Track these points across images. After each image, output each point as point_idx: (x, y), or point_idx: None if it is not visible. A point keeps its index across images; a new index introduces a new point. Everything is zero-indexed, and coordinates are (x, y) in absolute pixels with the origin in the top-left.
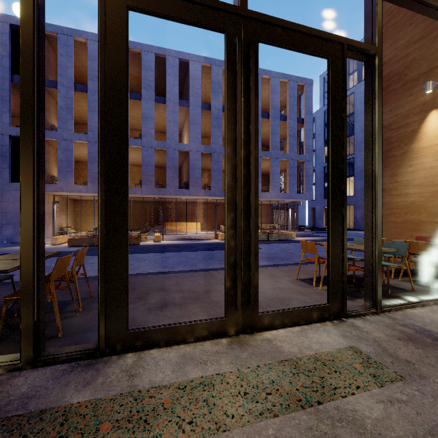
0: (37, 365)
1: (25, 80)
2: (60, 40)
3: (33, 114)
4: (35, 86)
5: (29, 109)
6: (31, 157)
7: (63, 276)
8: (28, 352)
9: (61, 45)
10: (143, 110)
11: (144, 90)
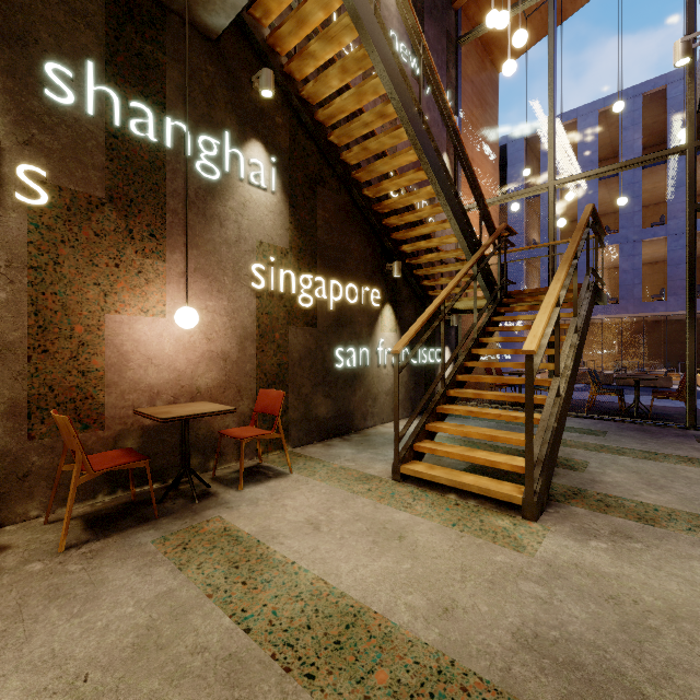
0: (697, 429)
1: (690, 277)
2: (543, 138)
3: (694, 294)
4: (695, 278)
5: (692, 292)
6: (693, 317)
7: (680, 390)
8: (691, 421)
9: (544, 143)
10: (669, 178)
11: (672, 145)
